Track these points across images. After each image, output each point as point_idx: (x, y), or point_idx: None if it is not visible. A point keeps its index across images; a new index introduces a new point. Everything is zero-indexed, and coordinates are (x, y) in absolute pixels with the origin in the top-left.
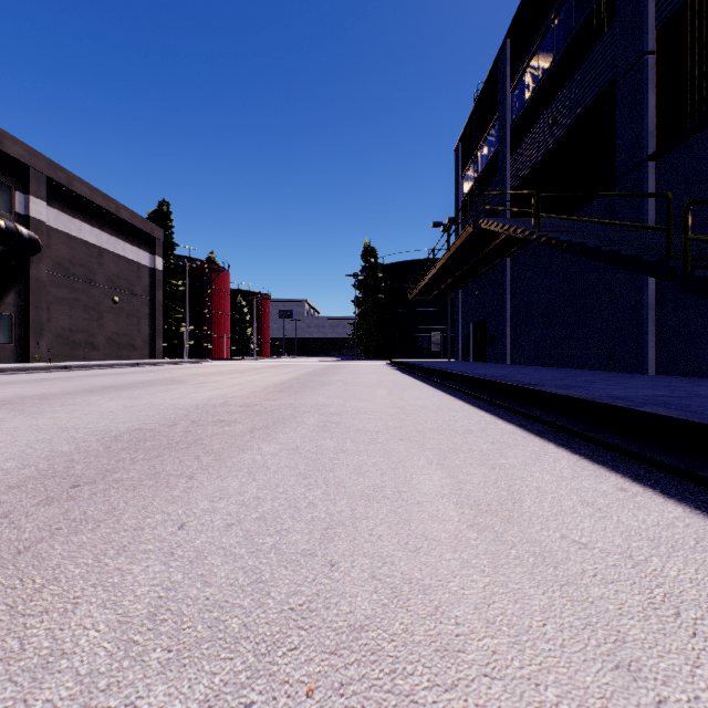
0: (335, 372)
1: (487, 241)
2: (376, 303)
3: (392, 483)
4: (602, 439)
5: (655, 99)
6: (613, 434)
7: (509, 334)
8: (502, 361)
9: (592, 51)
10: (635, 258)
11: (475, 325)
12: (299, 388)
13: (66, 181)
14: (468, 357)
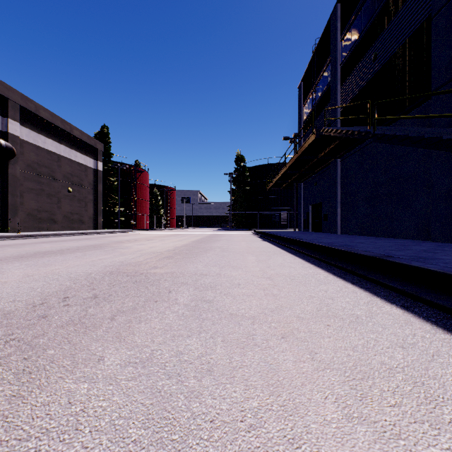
0: (216, 239)
1: (325, 146)
2: (244, 192)
3: None
4: None
5: None
6: None
7: (339, 213)
8: (334, 231)
9: None
10: None
11: (313, 207)
12: (185, 255)
13: (34, 109)
14: (308, 229)
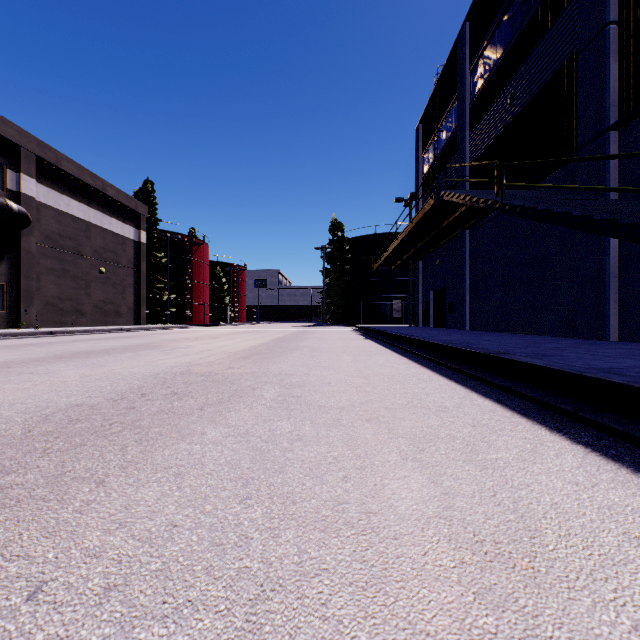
0: (304, 337)
1: (447, 213)
2: (343, 273)
3: (357, 496)
4: (605, 423)
5: (618, 68)
6: (614, 415)
7: (468, 302)
8: (462, 327)
9: (551, 27)
10: (610, 222)
11: (435, 293)
12: (265, 355)
13: (55, 160)
14: (428, 323)
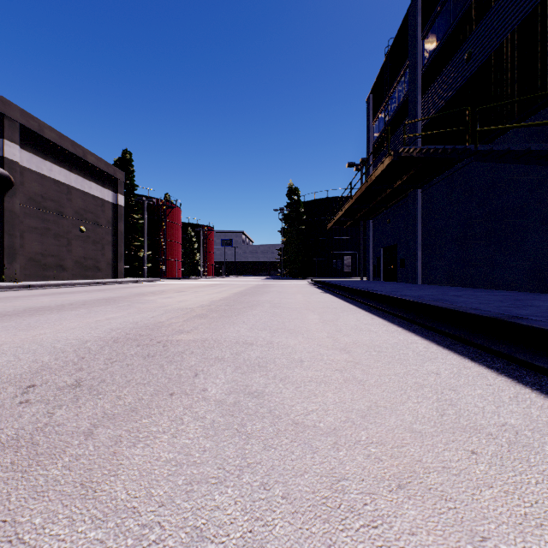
0: (264, 291)
1: (402, 172)
2: (299, 233)
3: None
4: None
5: None
6: None
7: (420, 257)
8: (414, 281)
9: None
10: None
11: (385, 250)
12: (224, 312)
13: (38, 129)
14: (379, 277)
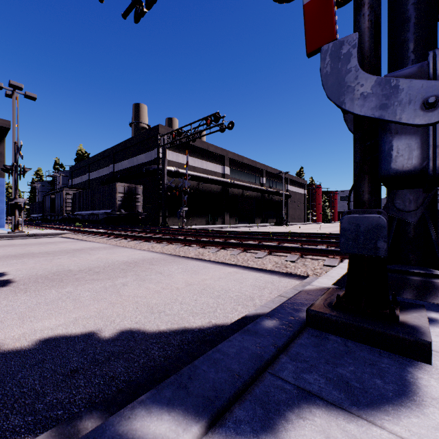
0: None
1: None
2: None
3: None
4: None
5: None
6: None
7: None
8: None
9: None
10: None
11: None
12: None
13: (292, 178)
14: None
